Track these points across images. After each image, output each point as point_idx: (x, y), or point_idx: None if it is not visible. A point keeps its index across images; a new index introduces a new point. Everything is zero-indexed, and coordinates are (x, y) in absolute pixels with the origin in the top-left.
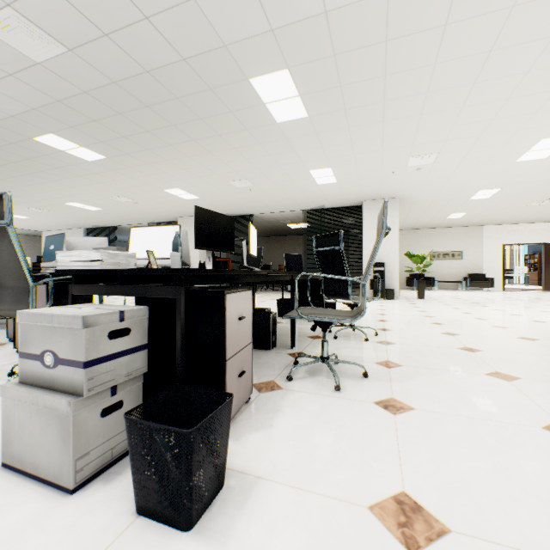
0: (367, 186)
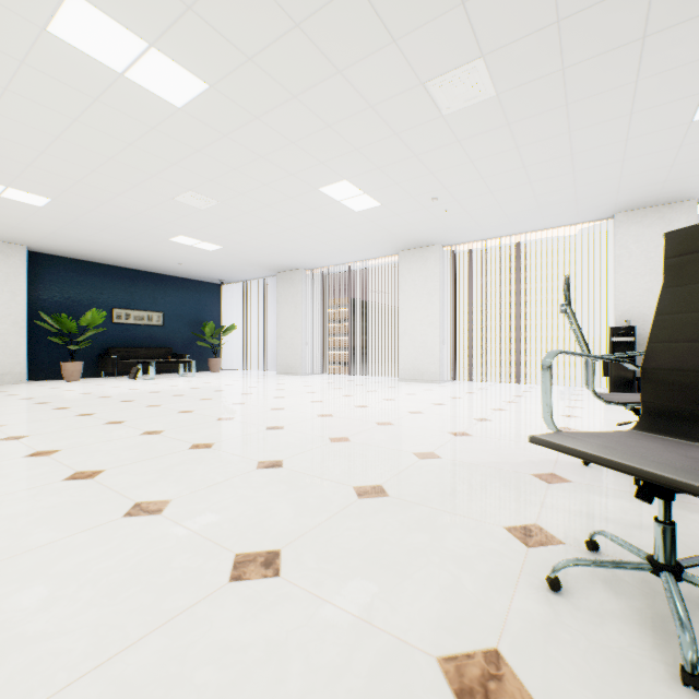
0: None
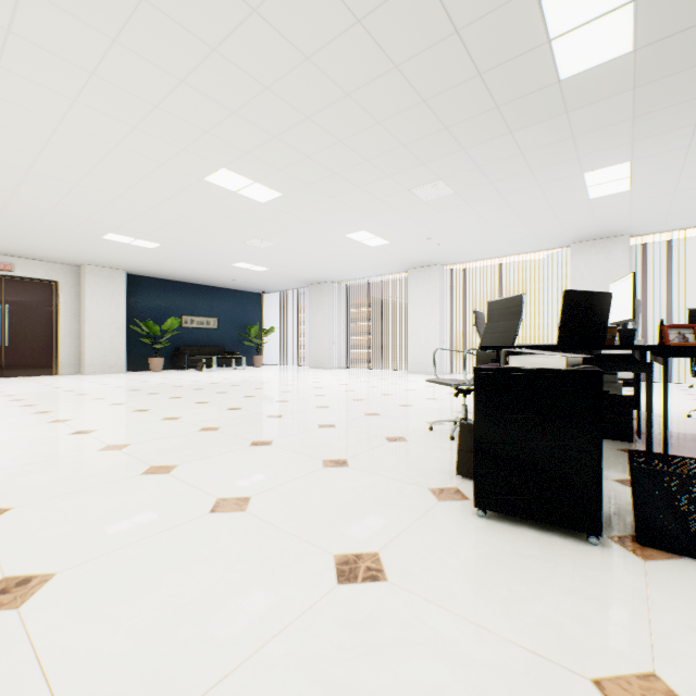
0: None
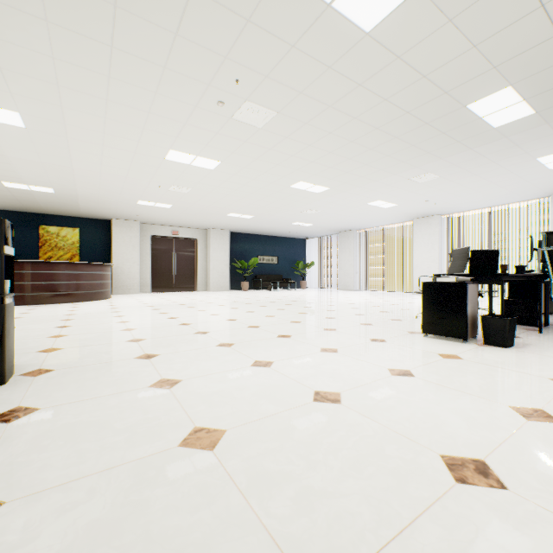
0: (181, 2)
